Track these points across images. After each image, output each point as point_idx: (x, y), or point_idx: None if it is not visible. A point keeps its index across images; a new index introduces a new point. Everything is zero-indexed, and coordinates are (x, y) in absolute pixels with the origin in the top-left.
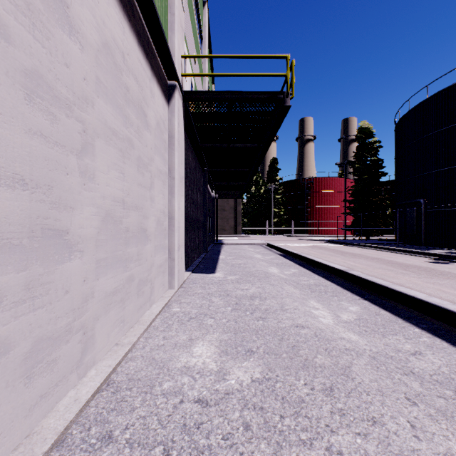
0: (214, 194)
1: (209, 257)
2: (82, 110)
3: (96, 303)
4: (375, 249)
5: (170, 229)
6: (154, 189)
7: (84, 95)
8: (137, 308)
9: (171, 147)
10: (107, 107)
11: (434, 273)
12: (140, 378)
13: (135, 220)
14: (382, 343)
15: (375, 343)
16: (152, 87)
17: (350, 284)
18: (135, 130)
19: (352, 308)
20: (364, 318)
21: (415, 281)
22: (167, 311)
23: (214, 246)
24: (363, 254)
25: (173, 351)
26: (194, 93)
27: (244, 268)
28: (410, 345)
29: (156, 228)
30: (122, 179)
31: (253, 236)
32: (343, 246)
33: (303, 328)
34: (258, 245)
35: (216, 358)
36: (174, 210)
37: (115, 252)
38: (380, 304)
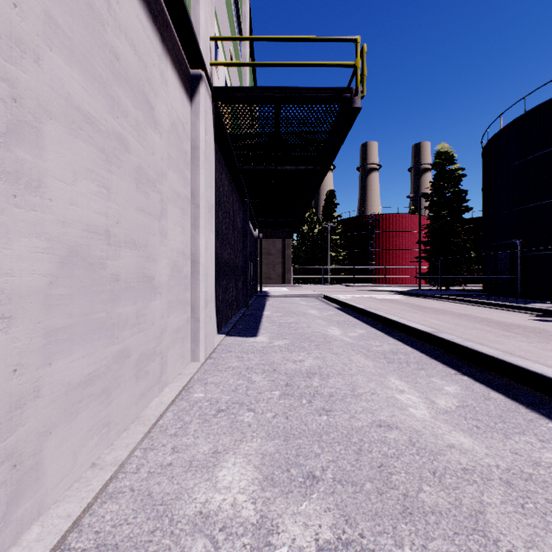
0: (257, 233)
1: (251, 314)
2: (8, 59)
3: (45, 407)
4: (460, 302)
5: (194, 278)
6: (168, 218)
7: (14, 34)
8: (136, 398)
9: (195, 162)
10: (71, 72)
11: (547, 336)
12: (119, 543)
13: (131, 263)
14: (509, 450)
15: (498, 449)
16: (163, 68)
17: (439, 352)
18: (132, 124)
19: (449, 389)
20: (470, 404)
21: (526, 348)
22: (184, 398)
23: (257, 298)
24: (447, 309)
25: (185, 478)
26: (227, 90)
27: (296, 329)
28: (551, 454)
29: (170, 276)
30: (105, 196)
31: (305, 286)
32: (419, 298)
33: (390, 428)
34: (312, 297)
35: (255, 494)
36: (200, 251)
37: (91, 315)
38: (486, 382)
